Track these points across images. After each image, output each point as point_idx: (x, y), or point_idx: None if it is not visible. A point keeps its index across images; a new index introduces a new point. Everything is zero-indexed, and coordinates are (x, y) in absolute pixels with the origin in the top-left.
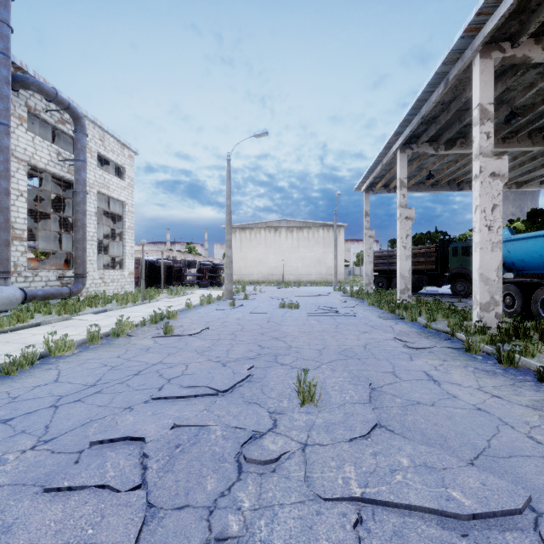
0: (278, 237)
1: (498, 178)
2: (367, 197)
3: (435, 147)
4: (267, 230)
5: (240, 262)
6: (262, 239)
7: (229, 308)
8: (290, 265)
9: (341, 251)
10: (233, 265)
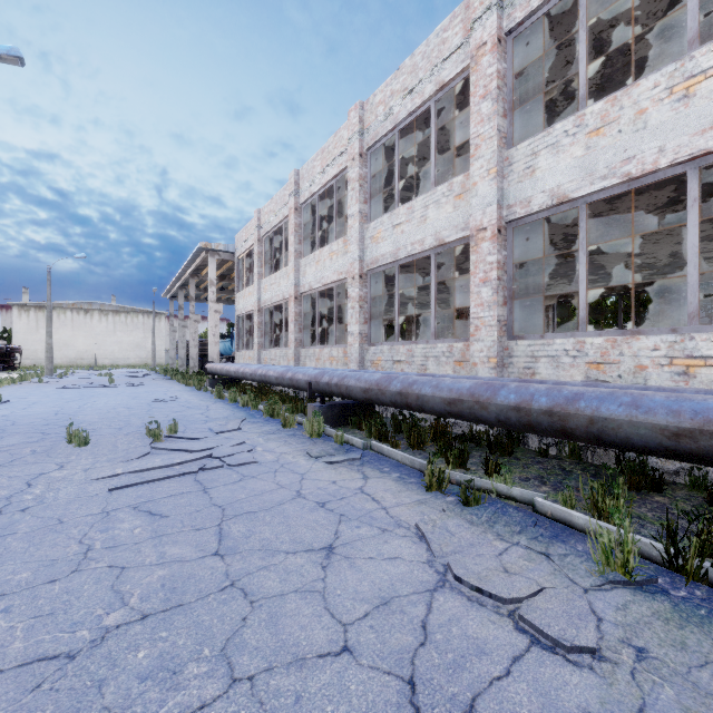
0: (90, 320)
1: (197, 322)
2: (172, 303)
3: (199, 290)
4: (75, 312)
5: (36, 344)
6: (68, 320)
7: (60, 378)
8: (105, 349)
9: (162, 336)
10: (25, 348)
